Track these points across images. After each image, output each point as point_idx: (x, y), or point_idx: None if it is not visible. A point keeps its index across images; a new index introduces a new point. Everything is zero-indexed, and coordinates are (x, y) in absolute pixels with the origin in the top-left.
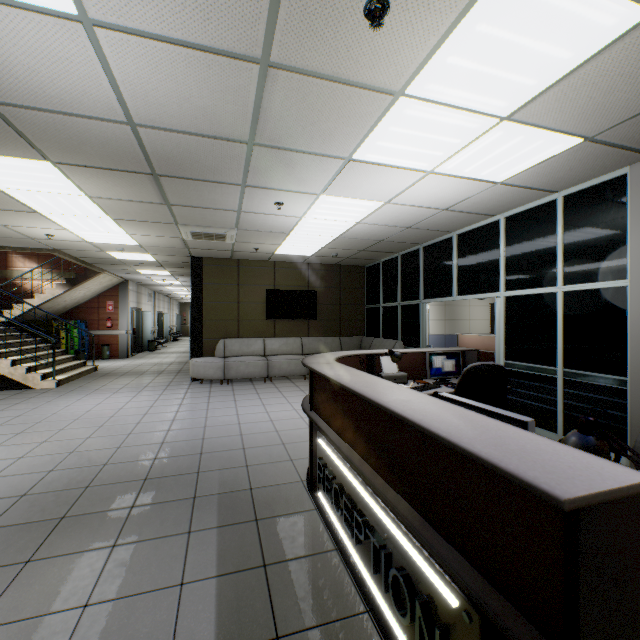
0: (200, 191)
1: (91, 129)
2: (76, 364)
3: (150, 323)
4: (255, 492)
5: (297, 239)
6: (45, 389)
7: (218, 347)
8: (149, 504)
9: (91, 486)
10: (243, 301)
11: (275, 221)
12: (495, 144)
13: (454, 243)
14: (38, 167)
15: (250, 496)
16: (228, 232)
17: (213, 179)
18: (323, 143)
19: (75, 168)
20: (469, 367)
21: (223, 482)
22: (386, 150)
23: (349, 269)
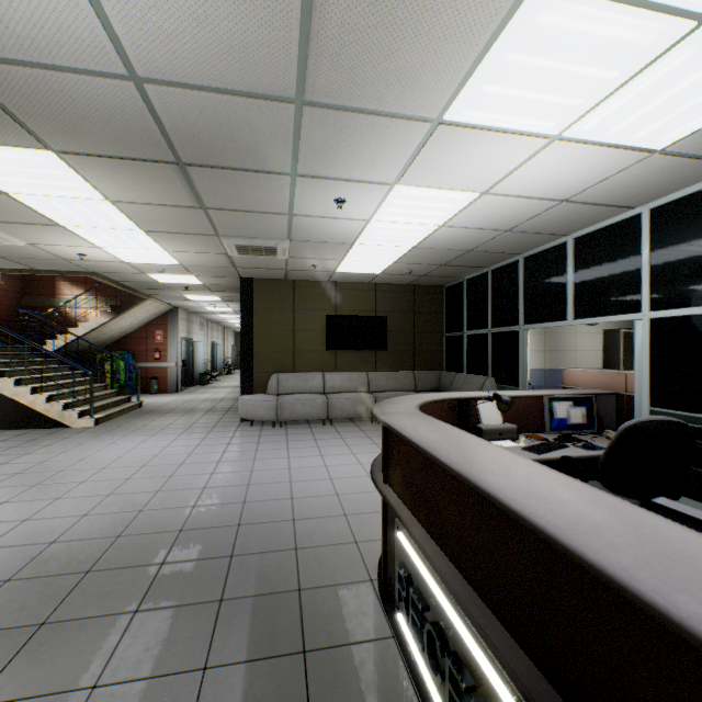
0: (240, 186)
1: (85, 92)
2: (119, 400)
3: (202, 354)
4: (305, 596)
5: (363, 252)
6: (82, 428)
7: (270, 383)
8: (159, 608)
9: (93, 571)
10: (299, 329)
11: (335, 227)
12: (674, 76)
13: (569, 250)
14: (40, 160)
15: (297, 604)
16: (279, 244)
17: (254, 167)
18: (402, 94)
19: (83, 159)
20: (630, 424)
21: (262, 575)
22: (495, 101)
23: (425, 290)
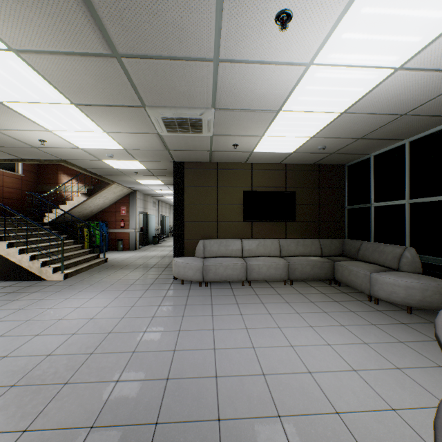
0: None
1: None
2: (89, 257)
3: (154, 223)
4: None
5: (285, 123)
6: (53, 281)
7: (198, 247)
8: None
9: None
10: (221, 203)
11: (265, 82)
12: None
13: None
14: None
15: None
16: (203, 115)
17: None
18: None
19: None
20: None
21: None
22: None
23: (328, 168)
